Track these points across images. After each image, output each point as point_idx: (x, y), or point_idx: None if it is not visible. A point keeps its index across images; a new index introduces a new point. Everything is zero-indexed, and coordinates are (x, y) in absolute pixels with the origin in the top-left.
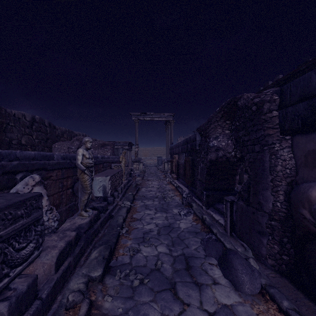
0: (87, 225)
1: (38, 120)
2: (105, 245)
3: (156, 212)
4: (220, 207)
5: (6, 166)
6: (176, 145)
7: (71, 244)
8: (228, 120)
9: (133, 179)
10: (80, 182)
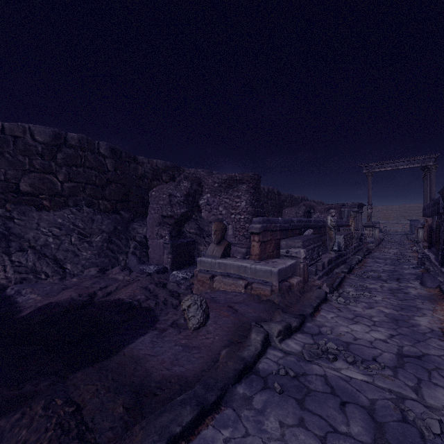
0: (334, 258)
1: (271, 190)
2: (347, 264)
3: (385, 265)
4: None
5: (301, 225)
6: (427, 205)
7: (330, 261)
8: None
9: (364, 245)
10: (328, 235)
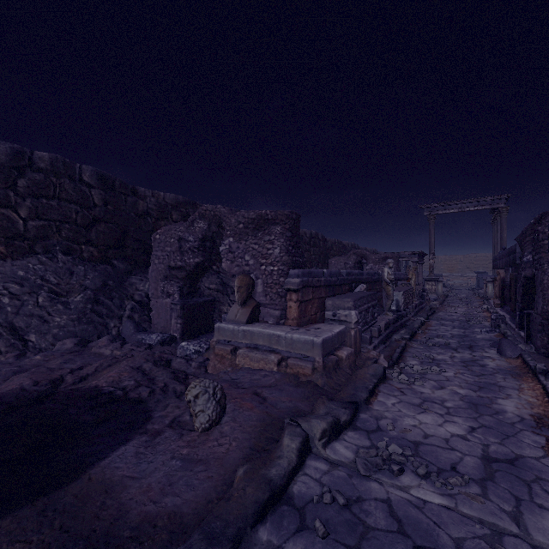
0: (392, 320)
1: (314, 235)
2: (408, 329)
3: (453, 328)
4: None
5: (352, 279)
6: (499, 255)
7: (387, 324)
8: None
9: (426, 303)
10: (385, 292)
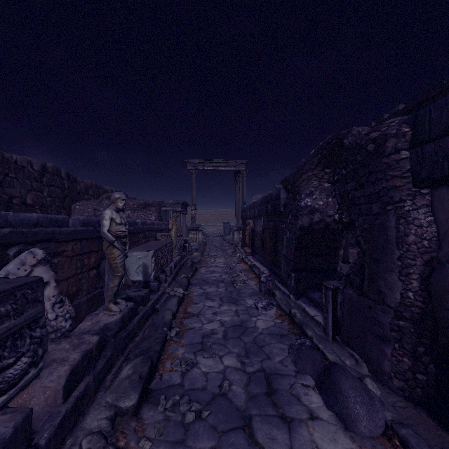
0: (117, 325)
1: (51, 169)
2: (143, 357)
3: (221, 304)
4: (317, 296)
5: None
6: (250, 205)
7: (90, 356)
8: (328, 168)
9: (188, 255)
10: (108, 260)
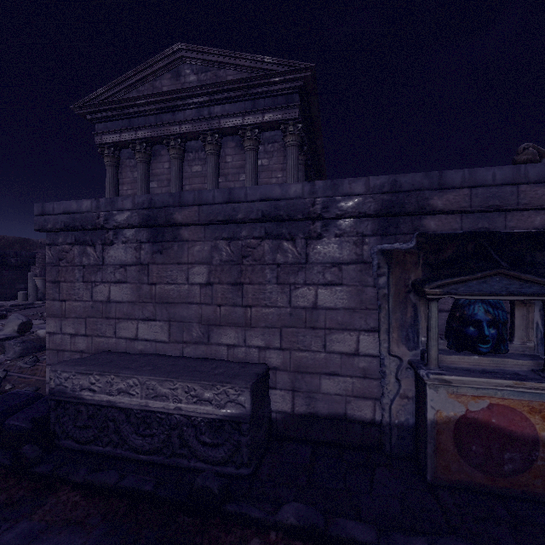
0: None
1: None
2: None
3: None
4: None
5: None
6: None
7: None
8: None
9: None
10: None
